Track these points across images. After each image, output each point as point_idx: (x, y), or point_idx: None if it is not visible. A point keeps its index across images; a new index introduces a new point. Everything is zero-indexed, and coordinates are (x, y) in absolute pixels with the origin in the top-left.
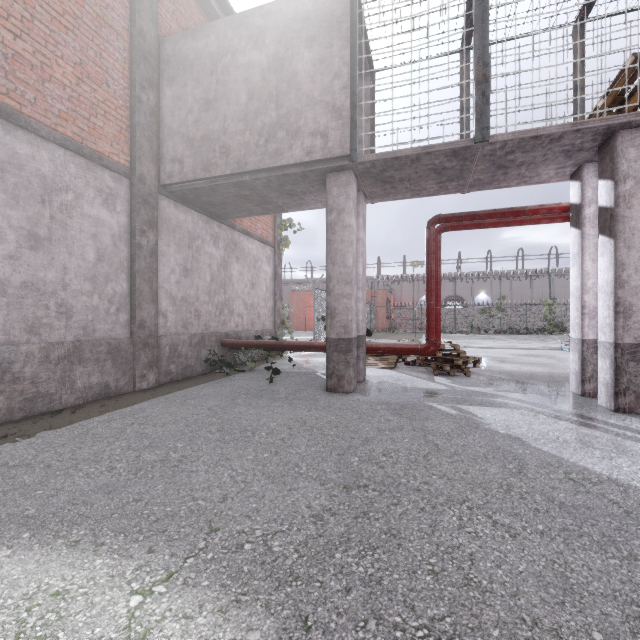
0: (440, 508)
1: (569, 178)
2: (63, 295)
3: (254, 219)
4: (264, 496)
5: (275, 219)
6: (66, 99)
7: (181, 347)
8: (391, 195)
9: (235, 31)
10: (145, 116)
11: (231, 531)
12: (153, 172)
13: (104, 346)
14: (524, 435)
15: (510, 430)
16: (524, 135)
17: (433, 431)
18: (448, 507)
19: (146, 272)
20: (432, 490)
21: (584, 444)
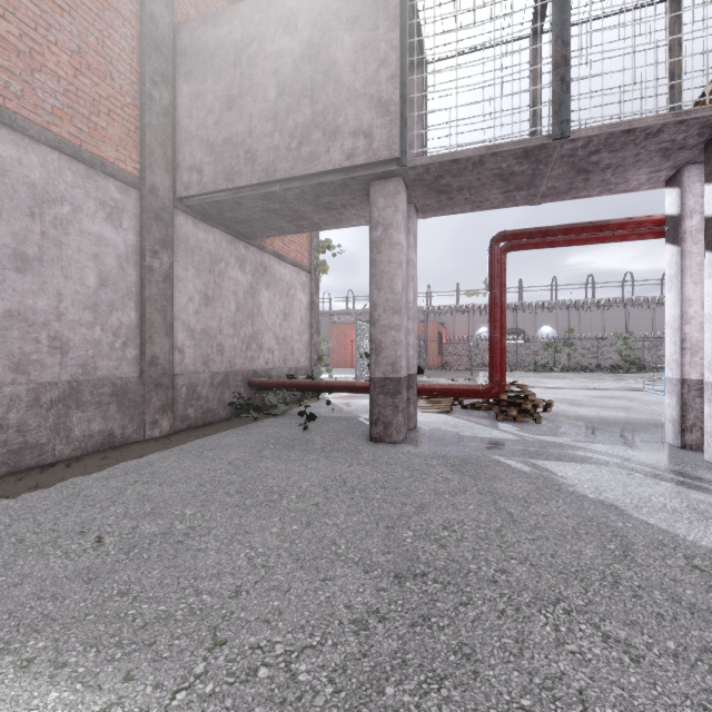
0: (526, 611)
1: (663, 185)
2: (57, 326)
3: (287, 240)
4: (290, 589)
5: (311, 240)
6: (61, 93)
7: (201, 388)
8: (447, 208)
9: (262, 14)
10: (157, 116)
11: (242, 645)
12: (167, 182)
13: (108, 387)
14: (620, 501)
15: (601, 494)
16: (614, 129)
17: (504, 495)
18: (537, 609)
19: (159, 300)
20: (512, 582)
21: (701, 515)
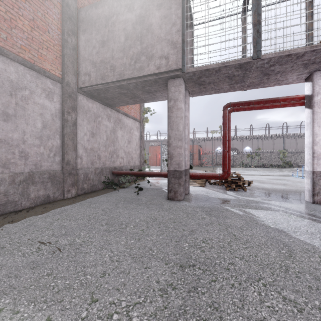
0: (244, 284)
1: (304, 81)
2: (23, 146)
3: (129, 107)
4: (129, 272)
5: (141, 107)
6: (25, 39)
7: (90, 175)
8: (203, 92)
9: (118, 3)
10: (70, 50)
11: (105, 302)
12: (74, 80)
13: (46, 174)
14: (286, 229)
15: (277, 225)
16: (282, 54)
17: (231, 225)
18: (249, 284)
19: (70, 134)
20: (237, 269)
21: None
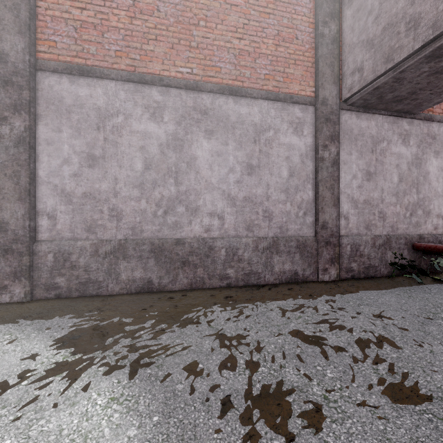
0: None
1: None
2: (266, 204)
3: None
4: None
5: None
6: (268, 65)
7: (363, 247)
8: None
9: None
10: (327, 47)
11: None
12: (334, 92)
13: (293, 242)
14: None
15: None
16: None
17: None
18: None
19: (328, 180)
20: None
21: None
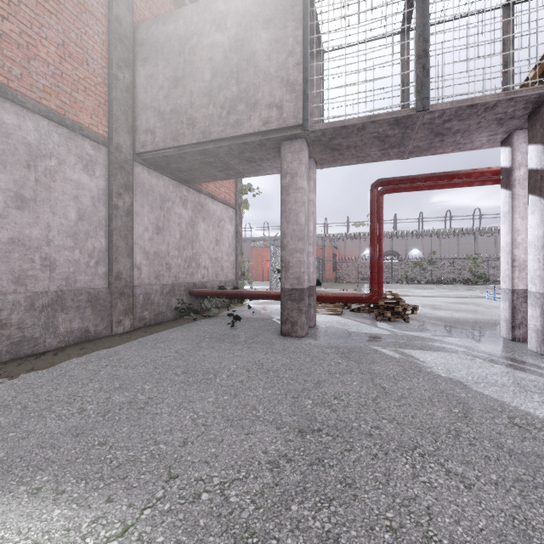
0: (392, 455)
1: (499, 145)
2: (47, 250)
3: (218, 184)
4: (223, 440)
5: (236, 184)
6: (50, 75)
7: (154, 296)
8: (339, 161)
9: (200, 16)
10: (121, 92)
11: (189, 478)
12: (128, 142)
13: (84, 295)
14: (464, 378)
15: (451, 373)
16: (461, 104)
17: (380, 374)
18: (400, 454)
19: (122, 230)
20: (383, 435)
21: (522, 388)
